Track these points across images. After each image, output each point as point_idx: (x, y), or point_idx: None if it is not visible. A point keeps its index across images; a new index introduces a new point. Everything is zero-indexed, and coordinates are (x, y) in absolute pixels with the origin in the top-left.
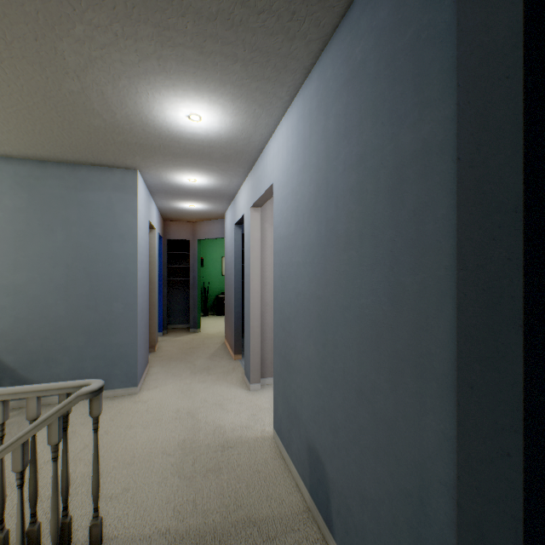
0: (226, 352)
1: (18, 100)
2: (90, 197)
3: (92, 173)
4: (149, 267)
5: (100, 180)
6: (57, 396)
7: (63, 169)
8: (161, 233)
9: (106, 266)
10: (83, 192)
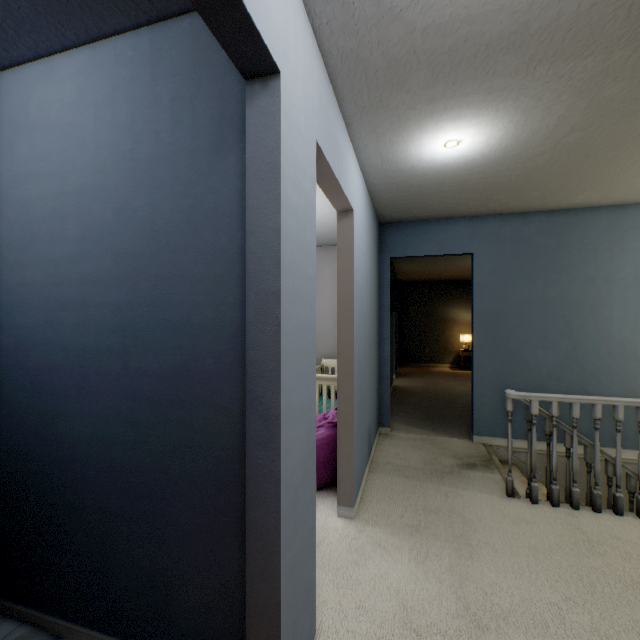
0: None
1: None
2: None
3: None
4: None
5: None
6: None
7: None
8: None
9: None
10: None
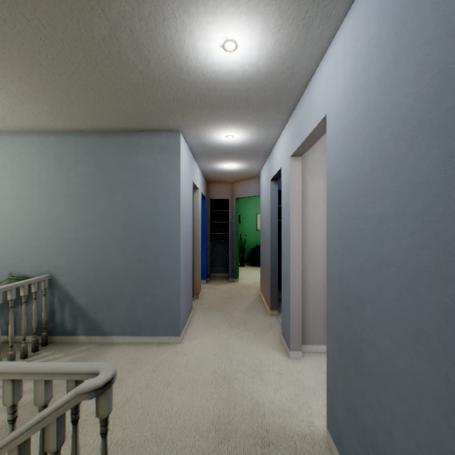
0: (261, 305)
1: (65, 62)
2: (141, 161)
3: (142, 138)
4: (193, 223)
5: (148, 144)
6: (116, 336)
7: (120, 137)
8: (204, 194)
9: (153, 223)
10: (135, 156)
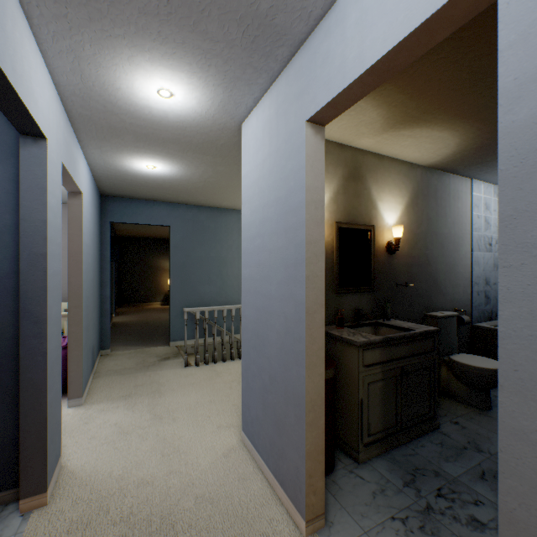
0: None
1: None
2: None
3: None
4: None
5: None
6: None
7: None
8: None
9: None
10: None
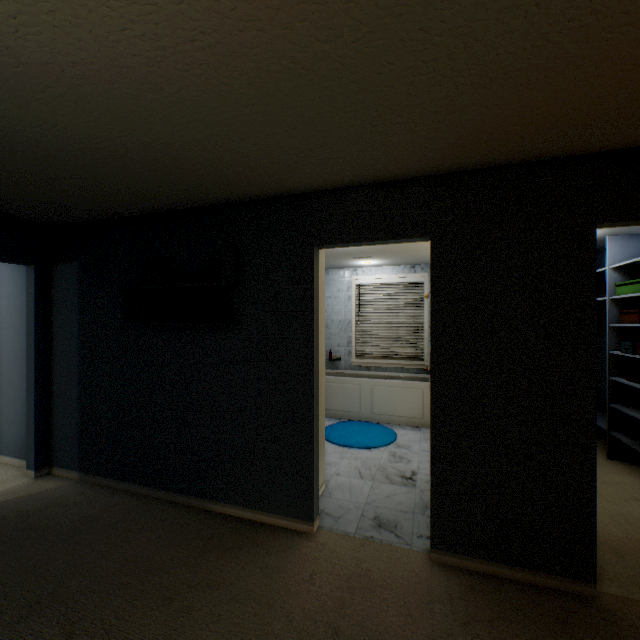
0: None
1: None
2: None
3: None
4: None
5: None
6: None
7: None
8: None
9: None
10: None
